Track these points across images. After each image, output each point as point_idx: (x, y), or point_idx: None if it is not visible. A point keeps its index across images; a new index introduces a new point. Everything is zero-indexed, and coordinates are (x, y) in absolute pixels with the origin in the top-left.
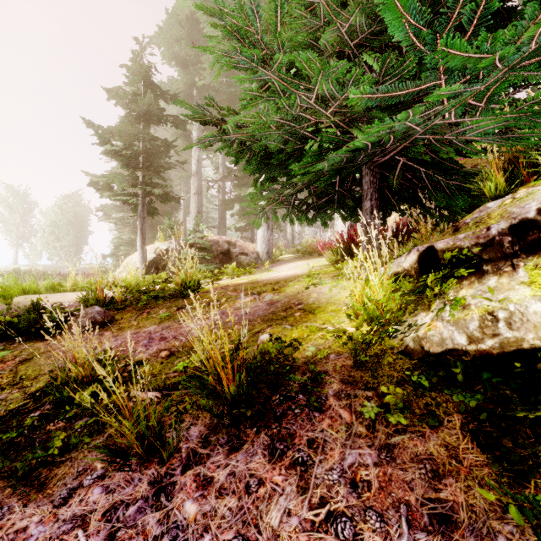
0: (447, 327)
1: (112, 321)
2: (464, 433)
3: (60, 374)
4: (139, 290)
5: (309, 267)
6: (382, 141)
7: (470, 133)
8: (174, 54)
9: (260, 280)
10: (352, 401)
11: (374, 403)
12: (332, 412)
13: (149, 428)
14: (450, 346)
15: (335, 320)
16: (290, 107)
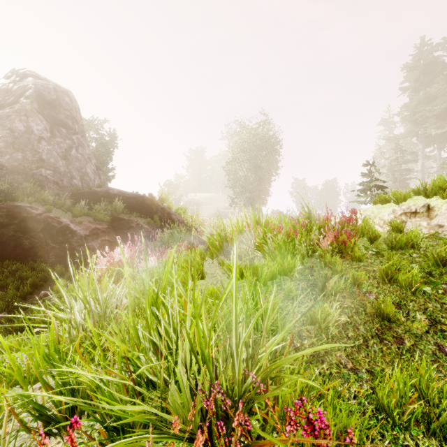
0: None
1: None
2: None
3: None
4: None
5: None
6: None
7: None
8: (408, 121)
9: None
10: None
11: None
12: None
13: None
14: None
15: None
16: None
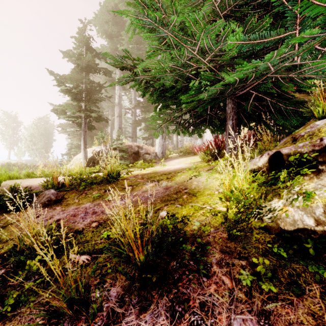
0: (297, 211)
1: (62, 199)
2: (324, 302)
3: (18, 244)
4: (81, 178)
5: (189, 163)
6: (244, 79)
7: (309, 72)
8: (104, 30)
9: (158, 171)
10: (230, 269)
11: (248, 271)
12: (217, 279)
13: (78, 294)
14: (301, 226)
15: (211, 202)
16: (180, 57)
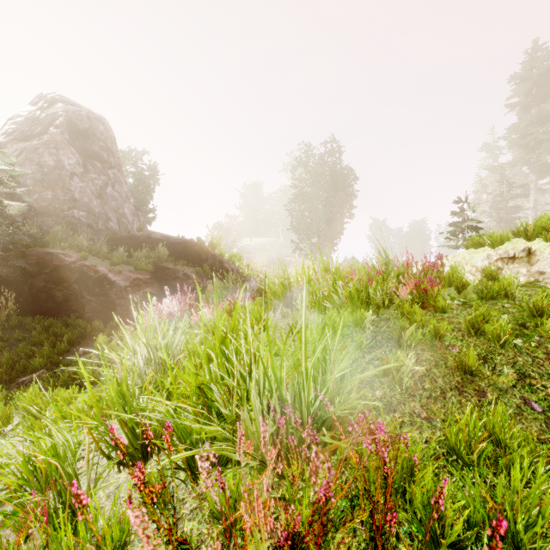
0: None
1: None
2: None
3: None
4: None
5: None
6: None
7: None
8: (517, 146)
9: None
10: None
11: None
12: None
13: None
14: None
15: None
16: None
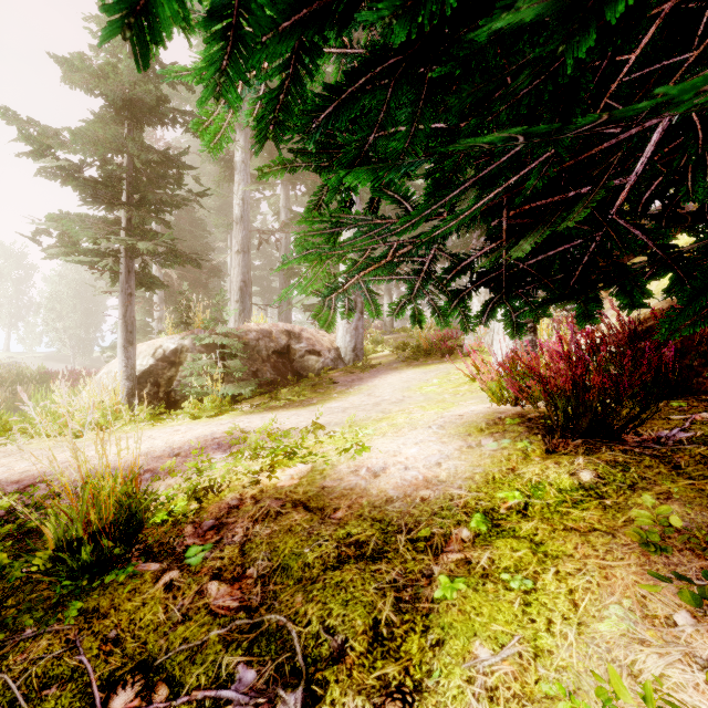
0: None
1: None
2: None
3: None
4: None
5: (455, 425)
6: None
7: None
8: None
9: (332, 488)
10: None
11: None
12: None
13: None
14: None
15: None
16: None
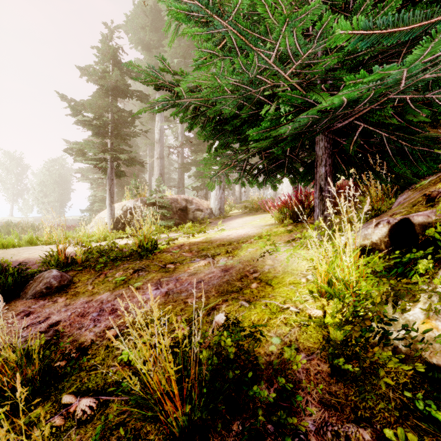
0: None
1: (69, 285)
2: None
3: None
4: (100, 250)
5: (259, 226)
6: None
7: None
8: (140, 39)
9: (214, 239)
10: None
11: None
12: None
13: None
14: None
15: (296, 298)
16: (247, 68)
